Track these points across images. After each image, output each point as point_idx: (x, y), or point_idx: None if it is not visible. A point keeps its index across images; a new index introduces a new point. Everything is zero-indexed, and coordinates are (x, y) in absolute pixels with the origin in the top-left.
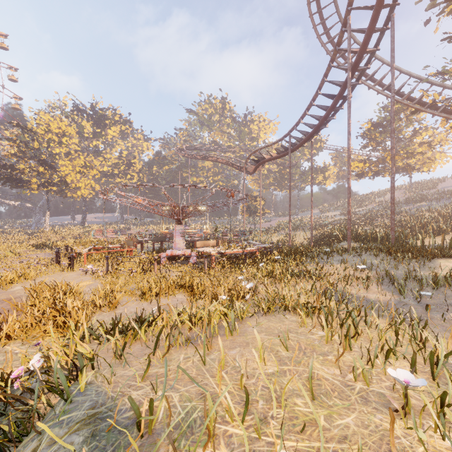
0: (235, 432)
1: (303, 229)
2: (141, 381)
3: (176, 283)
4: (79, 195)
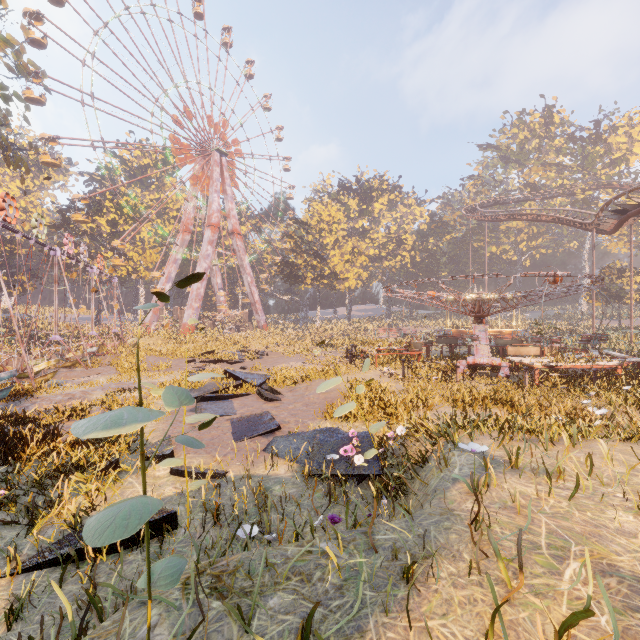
0: (581, 482)
1: None
2: (497, 449)
3: (489, 396)
4: (346, 286)
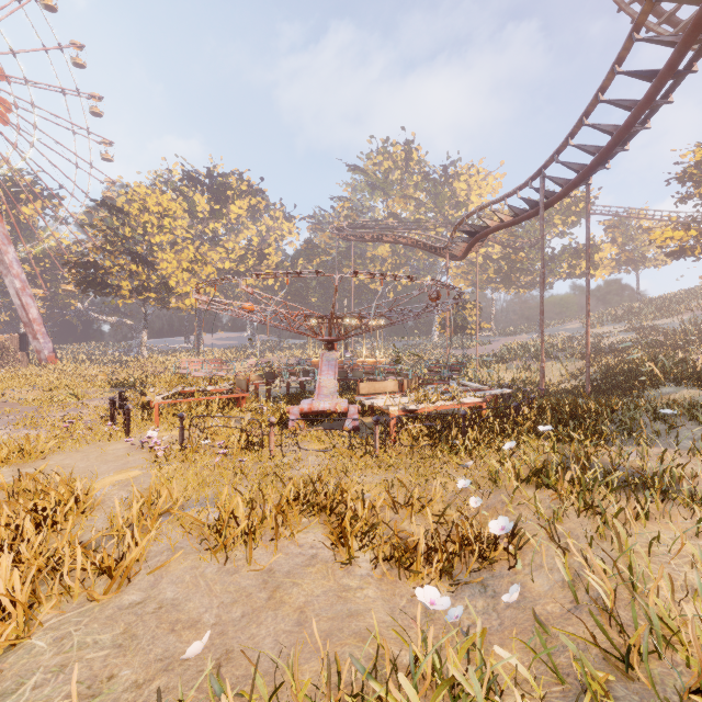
0: None
1: (556, 357)
2: None
3: (303, 495)
4: (188, 305)
